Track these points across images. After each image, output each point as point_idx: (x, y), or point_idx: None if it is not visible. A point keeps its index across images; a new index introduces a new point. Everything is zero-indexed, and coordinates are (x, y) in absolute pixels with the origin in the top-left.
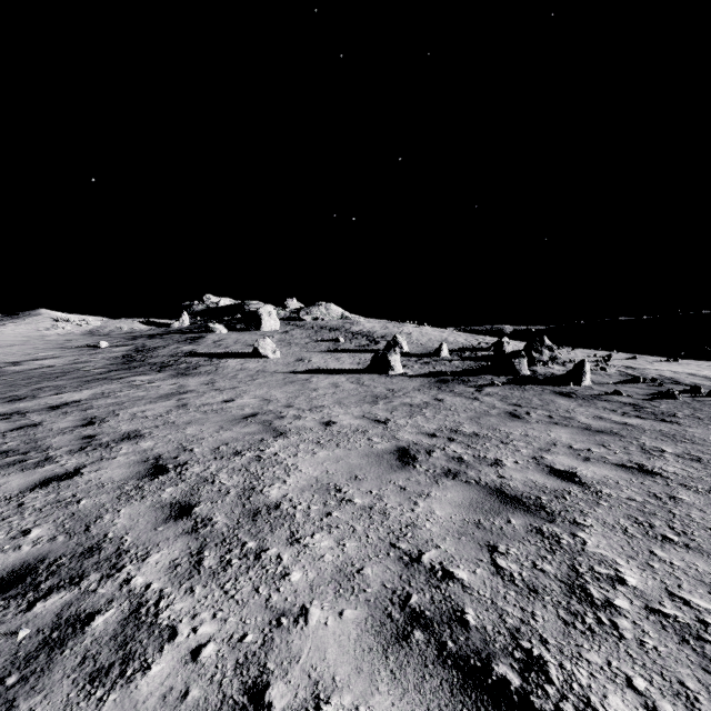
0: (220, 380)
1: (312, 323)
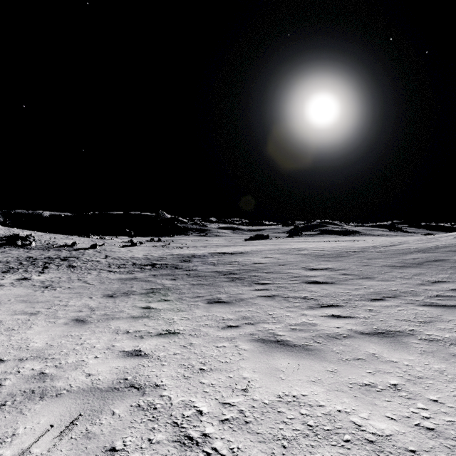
0: None
1: None
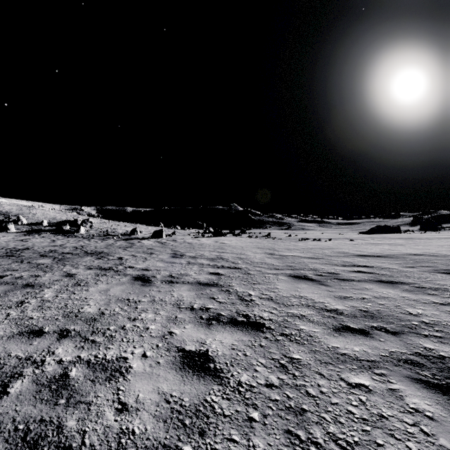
0: None
1: None
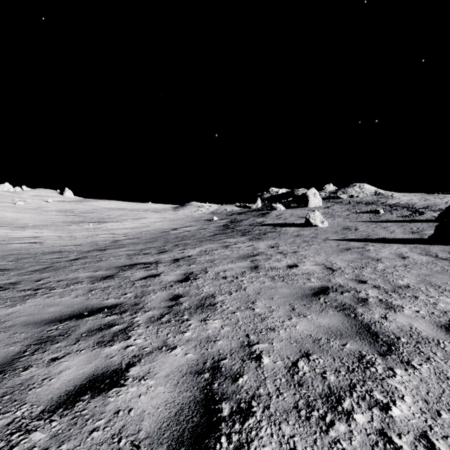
0: (282, 244)
1: (348, 200)
